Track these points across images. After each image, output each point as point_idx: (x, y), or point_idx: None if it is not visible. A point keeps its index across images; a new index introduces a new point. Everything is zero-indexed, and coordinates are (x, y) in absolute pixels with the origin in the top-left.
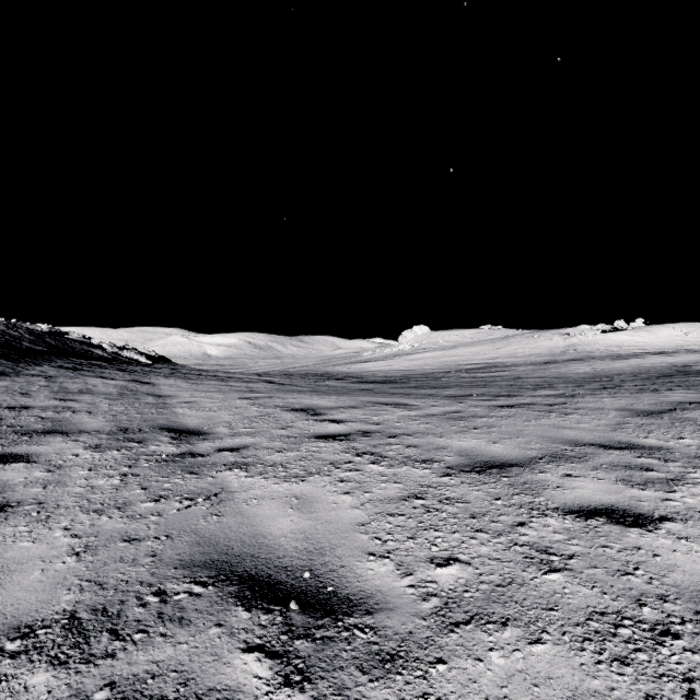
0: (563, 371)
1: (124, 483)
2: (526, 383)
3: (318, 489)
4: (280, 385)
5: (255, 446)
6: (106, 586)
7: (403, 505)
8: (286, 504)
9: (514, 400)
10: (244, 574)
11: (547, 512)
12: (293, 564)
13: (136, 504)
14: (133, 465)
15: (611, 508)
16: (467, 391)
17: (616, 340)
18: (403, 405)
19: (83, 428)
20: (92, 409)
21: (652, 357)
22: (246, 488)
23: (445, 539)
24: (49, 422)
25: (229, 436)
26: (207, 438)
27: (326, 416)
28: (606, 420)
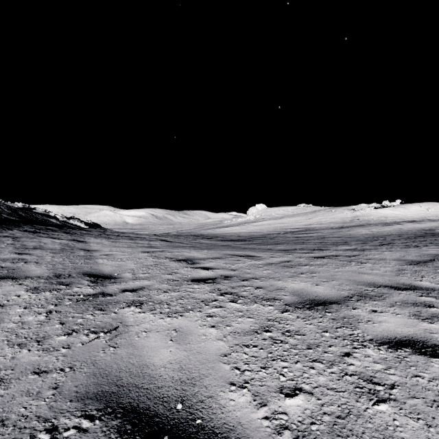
0: (352, 233)
1: (47, 319)
2: (330, 241)
3: (192, 323)
4: (170, 242)
5: (149, 288)
6: (7, 423)
7: (255, 337)
8: (167, 336)
9: (325, 253)
10: (127, 406)
11: (365, 343)
12: (169, 395)
13: (52, 338)
14: (59, 303)
15: (412, 339)
16: (292, 246)
17: (383, 213)
18: (251, 256)
19: (29, 274)
20: (39, 260)
21: (407, 224)
22: (139, 322)
23: (290, 369)
24: (6, 270)
25: (131, 280)
26: (116, 281)
27: (199, 264)
28: (390, 267)
